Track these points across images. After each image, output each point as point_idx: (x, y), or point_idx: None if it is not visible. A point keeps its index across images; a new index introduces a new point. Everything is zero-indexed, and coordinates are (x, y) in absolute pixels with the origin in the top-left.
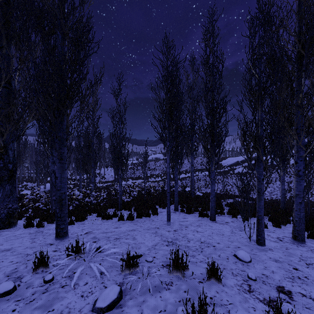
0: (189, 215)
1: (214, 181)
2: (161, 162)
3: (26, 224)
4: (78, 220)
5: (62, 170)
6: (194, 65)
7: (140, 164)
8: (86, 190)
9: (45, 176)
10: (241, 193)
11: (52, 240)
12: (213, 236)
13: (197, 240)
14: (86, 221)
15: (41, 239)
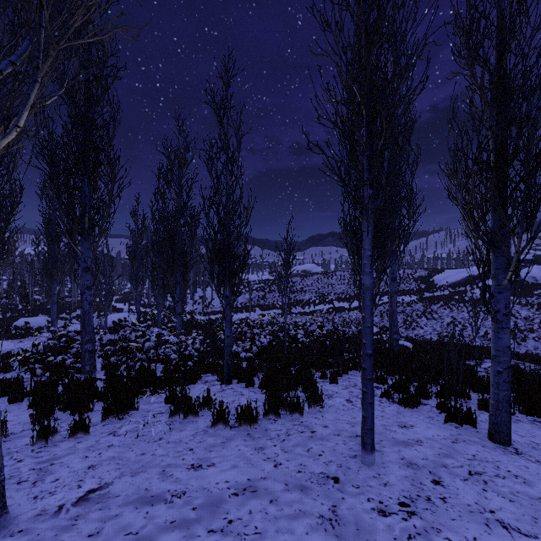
0: (410, 411)
1: (506, 320)
2: (314, 277)
3: None
4: (110, 415)
5: None
6: None
7: (275, 282)
8: (162, 329)
9: (107, 301)
10: None
11: None
12: None
13: None
14: (130, 417)
15: None
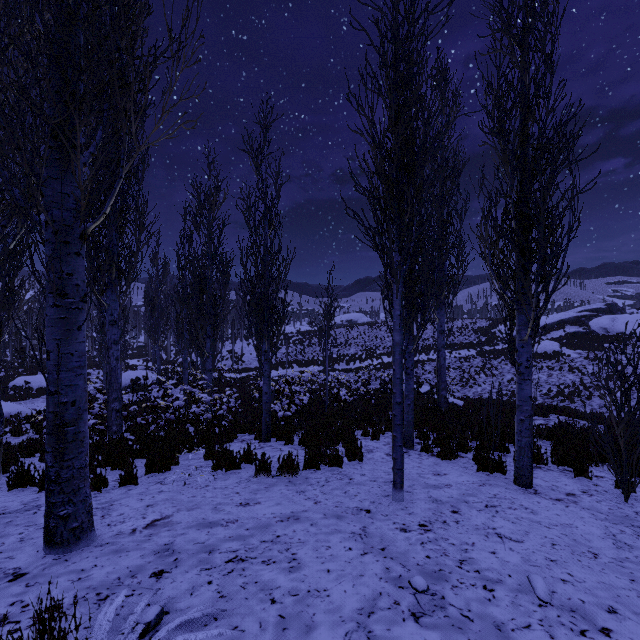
0: (446, 462)
1: (528, 373)
2: (361, 329)
3: (12, 480)
4: (153, 469)
5: (64, 330)
6: (446, 86)
7: (315, 334)
8: (192, 387)
9: (121, 357)
10: (618, 408)
11: (35, 553)
12: (568, 566)
13: (520, 584)
14: (173, 471)
15: (11, 542)
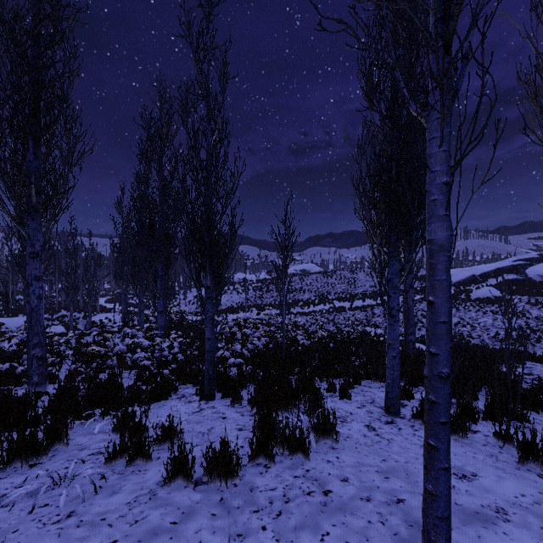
0: (459, 444)
1: None
2: (313, 277)
3: None
4: (16, 460)
5: None
6: None
7: (273, 281)
8: (137, 330)
9: (90, 300)
10: None
11: None
12: None
13: None
14: (49, 462)
15: None
